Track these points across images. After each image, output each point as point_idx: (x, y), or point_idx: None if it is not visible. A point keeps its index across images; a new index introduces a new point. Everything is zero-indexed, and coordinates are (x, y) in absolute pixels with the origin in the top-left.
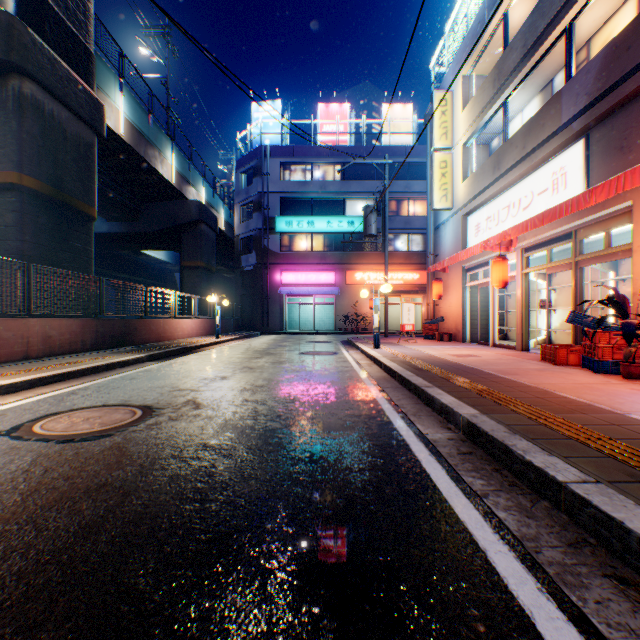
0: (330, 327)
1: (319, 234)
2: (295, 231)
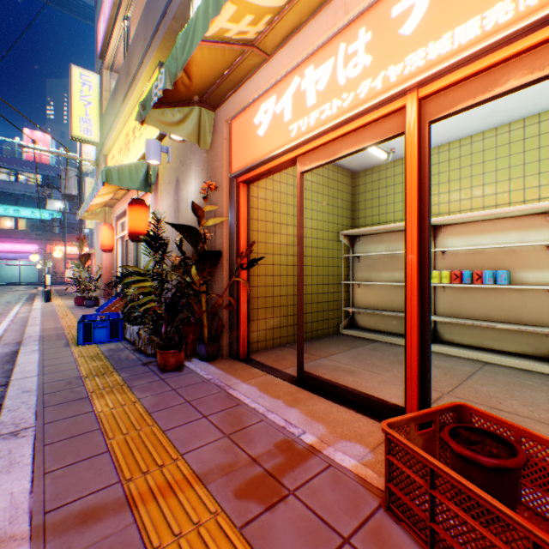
0: (37, 281)
1: (26, 218)
2: (3, 215)
